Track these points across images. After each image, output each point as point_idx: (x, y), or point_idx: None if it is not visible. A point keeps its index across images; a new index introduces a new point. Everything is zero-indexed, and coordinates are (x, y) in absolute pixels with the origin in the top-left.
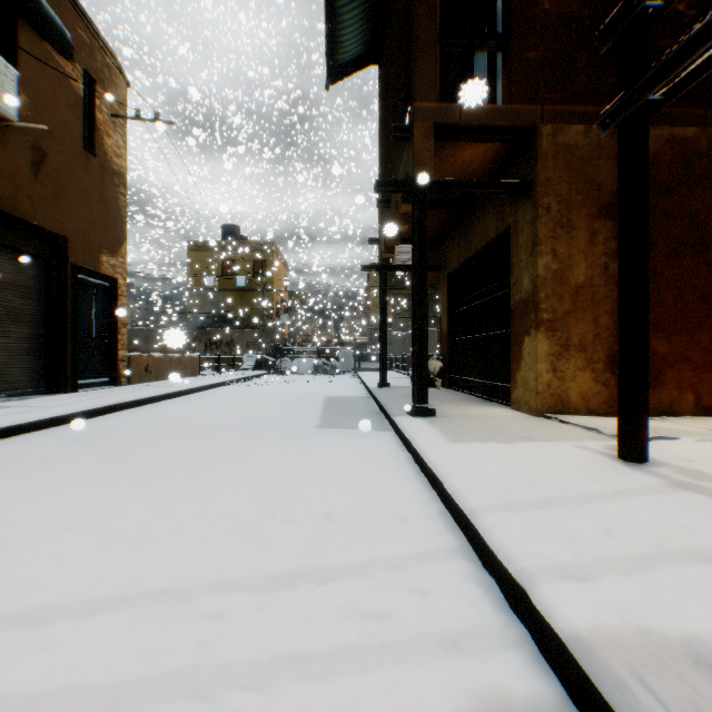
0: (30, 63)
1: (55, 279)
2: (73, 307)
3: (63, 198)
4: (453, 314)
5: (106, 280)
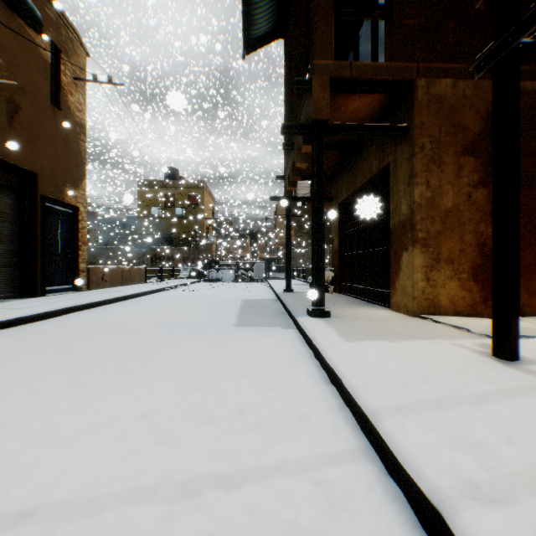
0: (6, 34)
1: (27, 207)
2: (42, 229)
3: (34, 142)
4: (342, 234)
5: (69, 208)
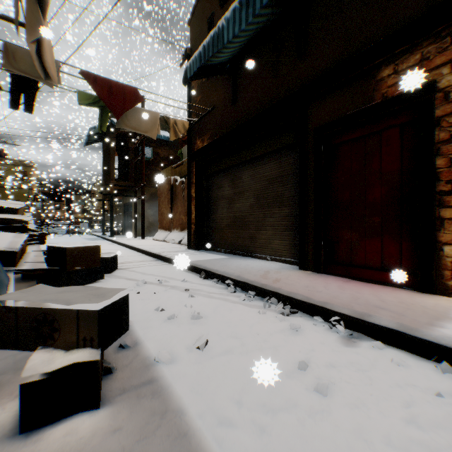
0: None
1: None
2: None
3: None
4: (125, 215)
5: None
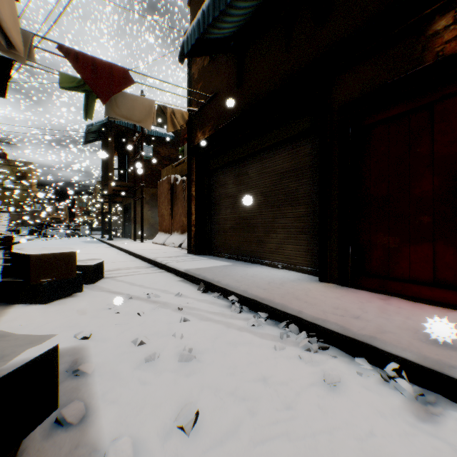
0: None
1: None
2: None
3: None
4: (125, 217)
5: None
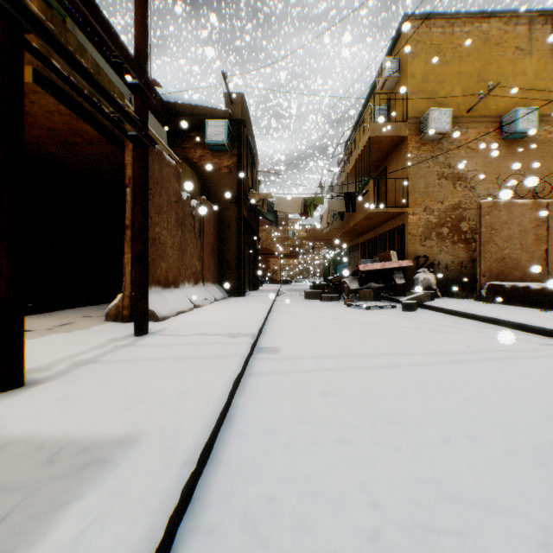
0: None
1: None
2: None
3: None
4: None
5: None
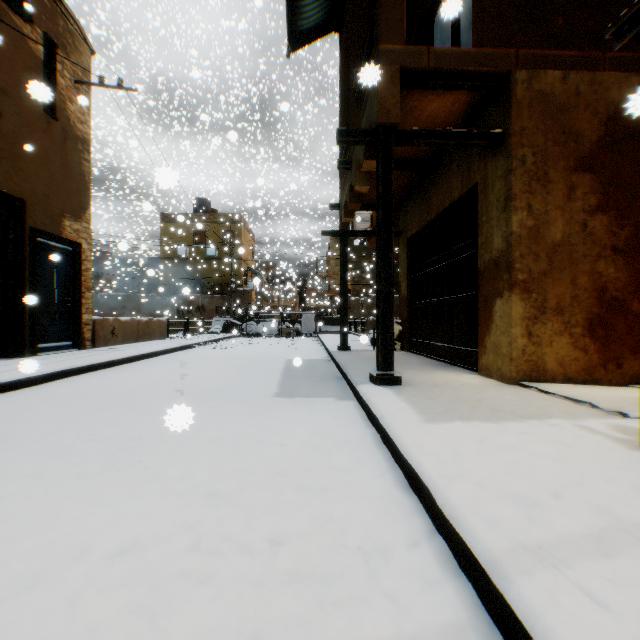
0: None
1: (12, 242)
2: (32, 270)
3: (21, 160)
4: (413, 278)
5: (69, 245)
